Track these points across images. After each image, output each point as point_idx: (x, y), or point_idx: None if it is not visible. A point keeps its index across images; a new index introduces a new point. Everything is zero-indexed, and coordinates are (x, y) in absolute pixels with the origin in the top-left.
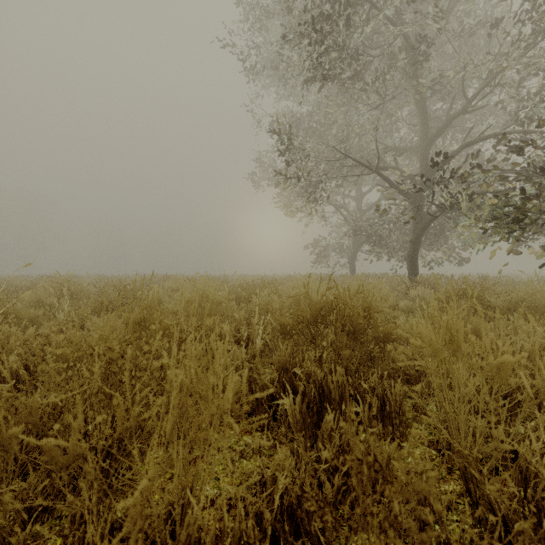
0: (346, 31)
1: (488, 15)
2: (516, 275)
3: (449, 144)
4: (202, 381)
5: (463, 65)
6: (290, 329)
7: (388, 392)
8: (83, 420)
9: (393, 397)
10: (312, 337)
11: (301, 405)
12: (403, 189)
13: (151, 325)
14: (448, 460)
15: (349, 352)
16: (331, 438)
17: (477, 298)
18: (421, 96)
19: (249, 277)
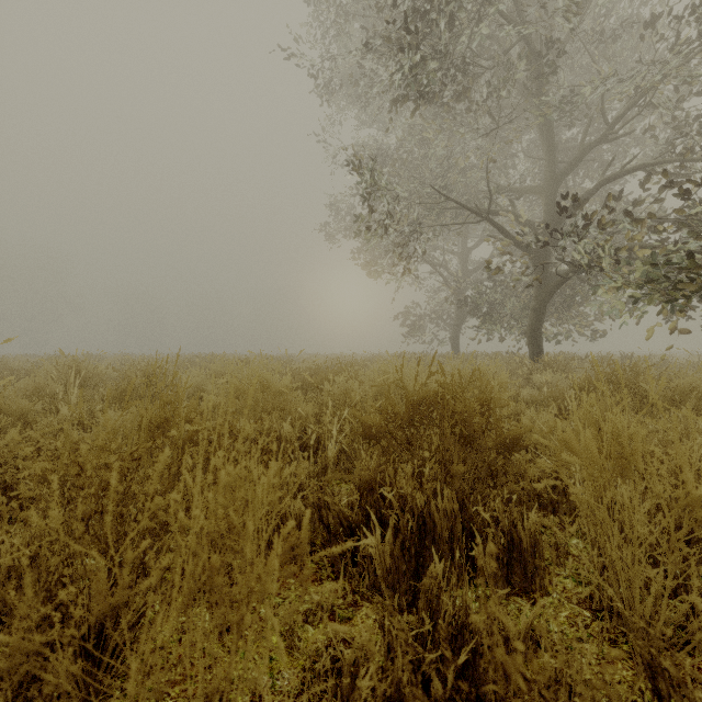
0: (448, 31)
1: (634, 14)
2: (669, 354)
3: (581, 183)
4: (235, 530)
5: (603, 78)
6: (377, 432)
7: (519, 524)
8: (35, 598)
9: (526, 531)
10: (407, 443)
11: (392, 545)
12: (523, 241)
13: (175, 428)
14: (609, 627)
15: (464, 469)
16: (439, 599)
17: (628, 386)
18: (547, 120)
19: (321, 357)
